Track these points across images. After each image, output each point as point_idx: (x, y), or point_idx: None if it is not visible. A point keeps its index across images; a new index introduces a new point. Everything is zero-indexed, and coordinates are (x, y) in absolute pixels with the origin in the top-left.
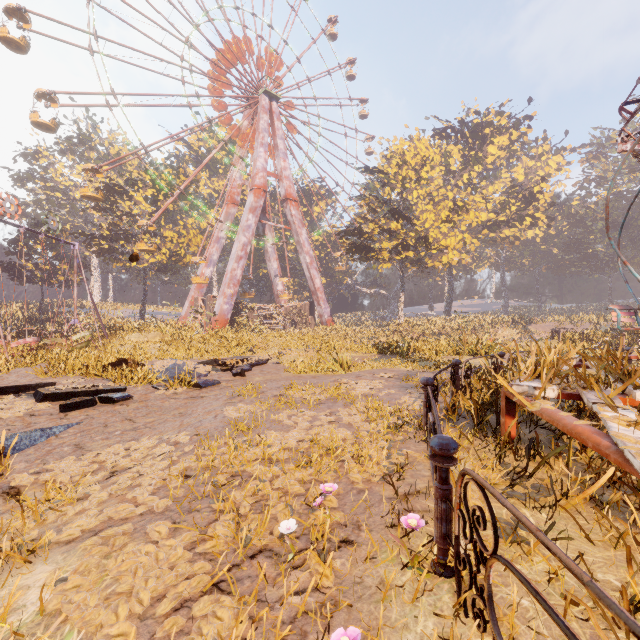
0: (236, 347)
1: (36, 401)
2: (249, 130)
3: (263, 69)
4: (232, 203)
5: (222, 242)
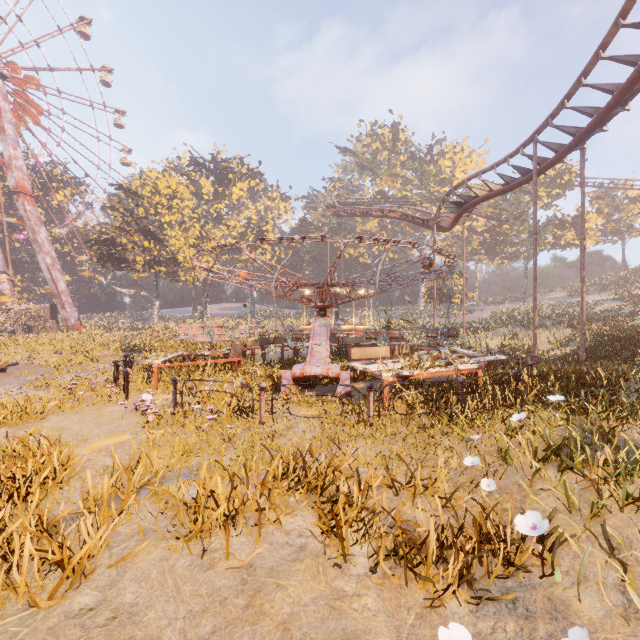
0: None
1: None
2: None
3: None
4: None
5: None
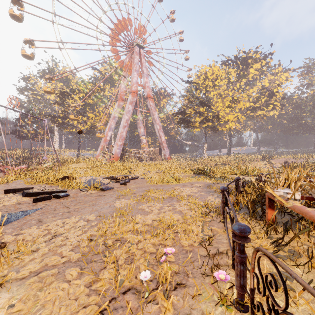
0: (122, 170)
1: (22, 196)
2: (129, 63)
3: (136, 33)
4: (121, 100)
5: (116, 119)
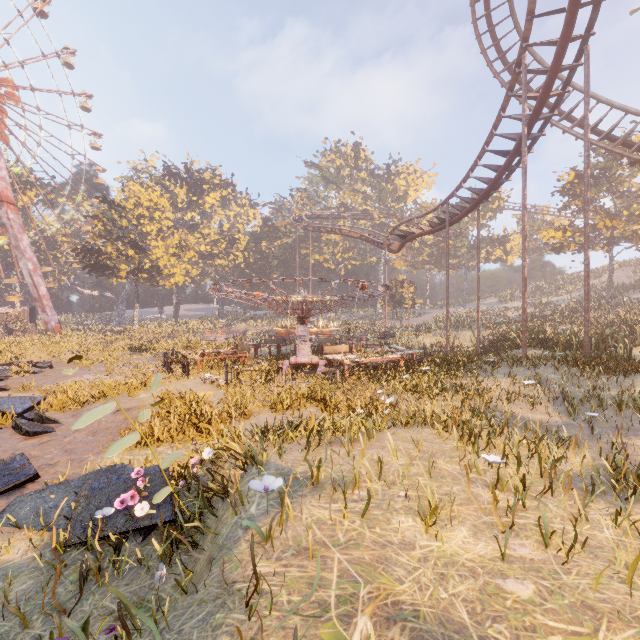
0: (2, 355)
1: None
2: None
3: None
4: None
5: None
